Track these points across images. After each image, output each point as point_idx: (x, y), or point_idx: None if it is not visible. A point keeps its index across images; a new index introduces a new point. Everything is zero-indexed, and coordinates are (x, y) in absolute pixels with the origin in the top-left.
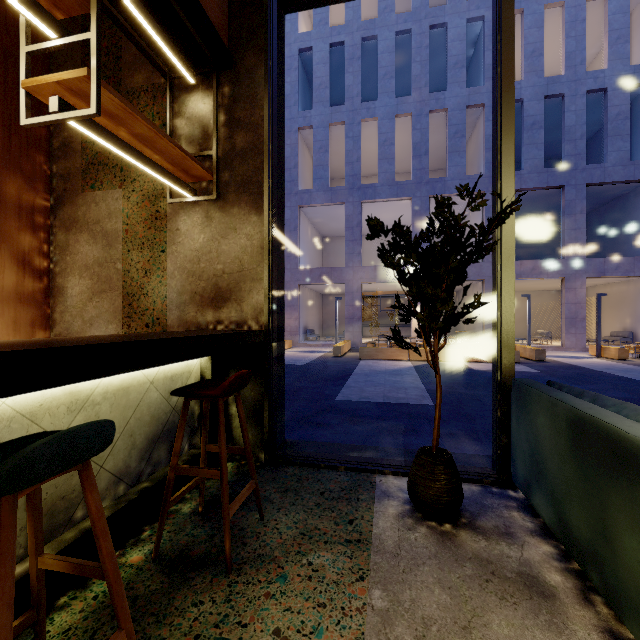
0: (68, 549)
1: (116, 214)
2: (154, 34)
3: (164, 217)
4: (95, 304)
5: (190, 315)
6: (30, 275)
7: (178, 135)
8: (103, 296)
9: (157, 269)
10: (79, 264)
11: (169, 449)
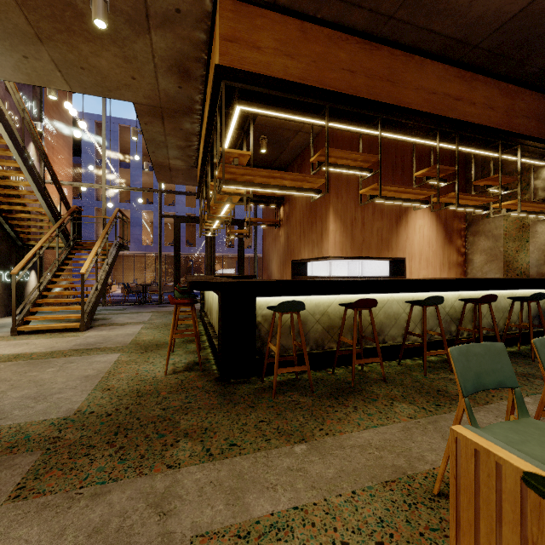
0: (514, 334)
1: (499, 227)
2: (530, 161)
3: (527, 226)
4: (488, 266)
5: (544, 270)
6: (459, 255)
7: (536, 188)
8: (492, 262)
9: (523, 250)
10: (479, 249)
11: (538, 323)
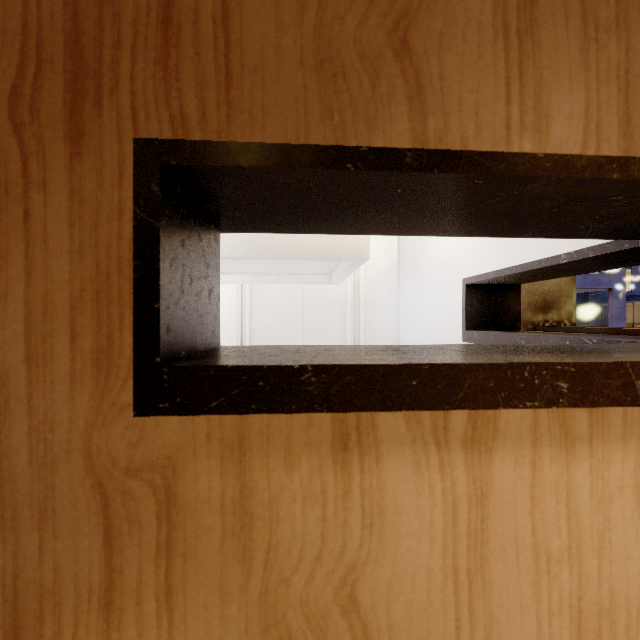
0: None
1: None
2: None
3: None
4: None
5: (527, 317)
6: None
7: None
8: None
9: None
10: None
11: None
